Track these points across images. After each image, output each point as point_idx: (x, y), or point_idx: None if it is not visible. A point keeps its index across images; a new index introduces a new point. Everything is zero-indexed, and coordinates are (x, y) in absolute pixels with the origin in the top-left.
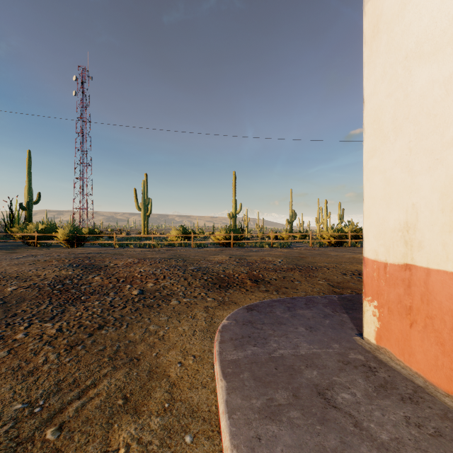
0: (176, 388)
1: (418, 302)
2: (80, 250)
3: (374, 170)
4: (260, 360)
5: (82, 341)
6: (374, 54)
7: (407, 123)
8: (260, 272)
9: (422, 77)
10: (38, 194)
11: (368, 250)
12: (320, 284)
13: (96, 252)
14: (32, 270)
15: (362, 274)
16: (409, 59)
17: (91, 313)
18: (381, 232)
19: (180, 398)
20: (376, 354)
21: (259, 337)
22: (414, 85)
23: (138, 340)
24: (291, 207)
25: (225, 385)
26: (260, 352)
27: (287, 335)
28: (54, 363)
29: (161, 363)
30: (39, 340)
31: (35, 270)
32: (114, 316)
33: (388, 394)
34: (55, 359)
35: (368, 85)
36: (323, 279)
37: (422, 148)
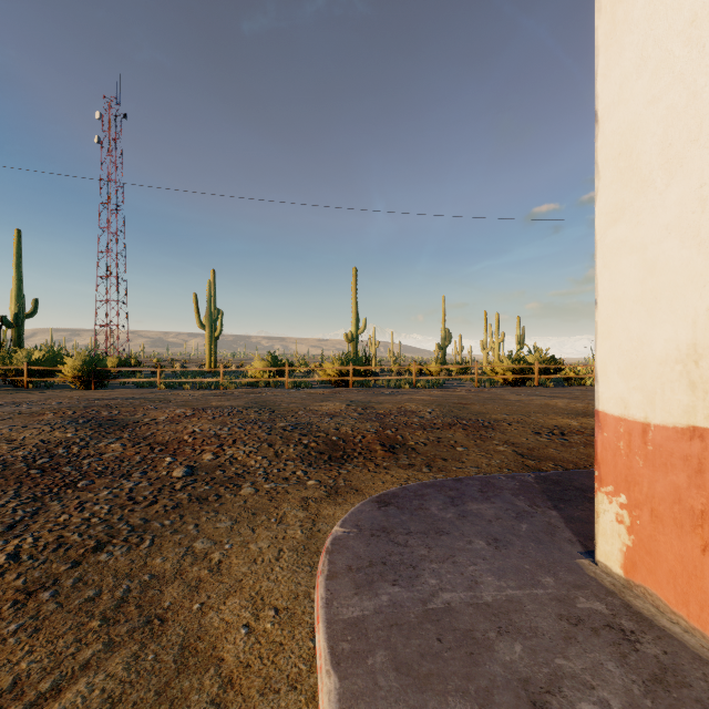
0: (234, 691)
1: None
2: (99, 394)
3: (619, 248)
4: (406, 619)
5: (55, 580)
6: (619, 27)
7: (695, 150)
8: (399, 430)
9: None
10: (34, 301)
11: (606, 399)
12: (500, 453)
13: (126, 397)
14: (2, 429)
15: (566, 434)
16: (700, 22)
17: (89, 515)
18: (636, 364)
19: None
20: (627, 598)
21: (402, 563)
22: None
23: (169, 574)
24: (443, 325)
25: (336, 687)
26: (406, 600)
27: (455, 559)
28: None
29: (209, 628)
30: None
31: (8, 431)
32: (130, 522)
33: (675, 702)
34: None
35: (606, 87)
36: (503, 442)
37: None
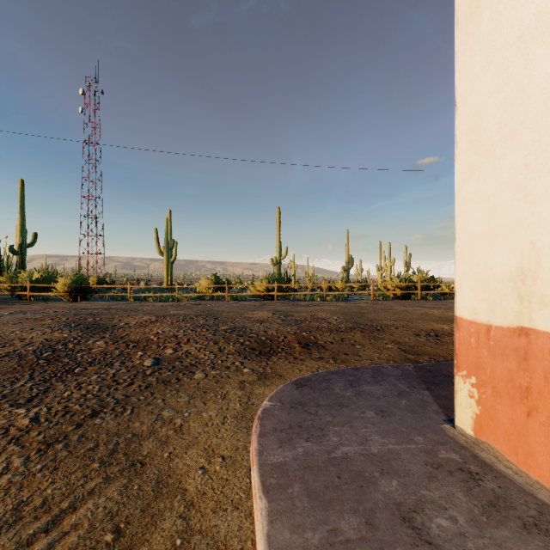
0: (195, 510)
1: (540, 382)
2: (84, 305)
3: (470, 198)
4: (315, 464)
5: (65, 436)
6: (470, 37)
7: (522, 129)
8: (312, 332)
9: (547, 62)
10: (33, 234)
11: (462, 307)
12: (388, 349)
13: (105, 307)
14: (15, 331)
15: (439, 336)
16: (526, 38)
17: (85, 392)
18: (482, 282)
19: (199, 527)
20: (475, 451)
21: (313, 426)
22: (533, 74)
23: (145, 433)
24: (347, 252)
25: (266, 507)
26: (316, 451)
27: (352, 424)
28: (19, 473)
29: (176, 469)
30: (2, 436)
31: (20, 332)
32: (115, 397)
33: (503, 518)
34: (21, 466)
35: (462, 81)
36: (391, 341)
37: (547, 164)
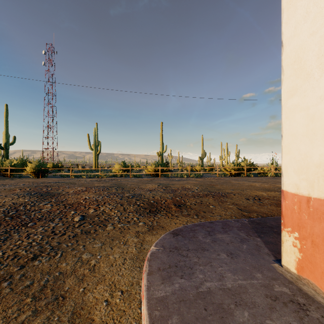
0: None
1: None
2: (43, 180)
3: (294, 108)
4: (188, 297)
5: (11, 275)
6: None
7: None
8: (182, 198)
9: None
10: (13, 137)
11: (287, 184)
12: (231, 208)
13: (55, 181)
14: None
15: (261, 199)
16: None
17: (31, 240)
18: (303, 167)
19: None
20: (299, 285)
21: (185, 266)
22: None
23: (68, 272)
24: (202, 148)
25: None
26: (188, 286)
27: (211, 263)
28: None
29: (87, 302)
30: None
31: None
32: (51, 244)
33: None
34: None
35: (287, 29)
36: (232, 203)
37: None
